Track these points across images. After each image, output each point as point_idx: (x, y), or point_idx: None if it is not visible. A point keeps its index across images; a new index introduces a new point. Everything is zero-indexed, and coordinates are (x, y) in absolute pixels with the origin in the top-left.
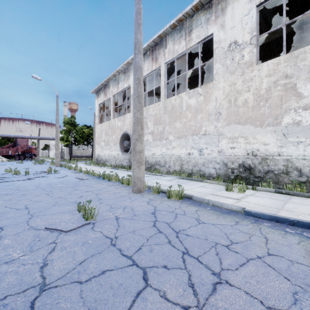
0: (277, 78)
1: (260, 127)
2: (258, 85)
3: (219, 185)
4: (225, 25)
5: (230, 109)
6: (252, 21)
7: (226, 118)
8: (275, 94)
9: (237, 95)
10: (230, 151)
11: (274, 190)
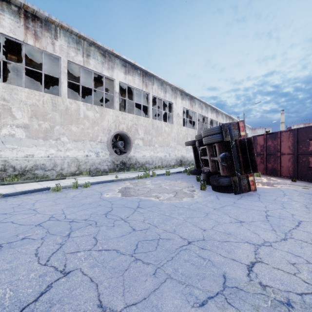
0: None
1: None
2: None
3: None
4: None
5: None
6: None
7: None
8: None
9: None
10: None
11: None
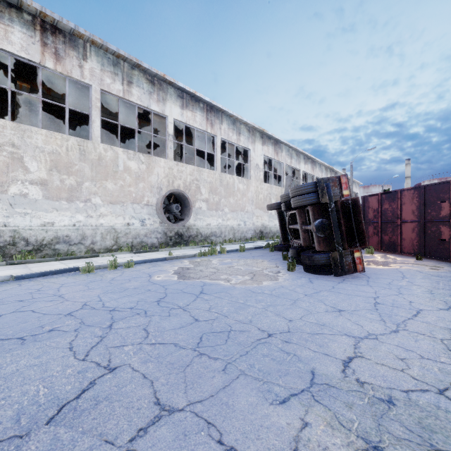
0: (3, 142)
1: None
2: None
3: None
4: None
5: None
6: None
7: None
8: (1, 158)
9: None
10: None
11: (5, 263)
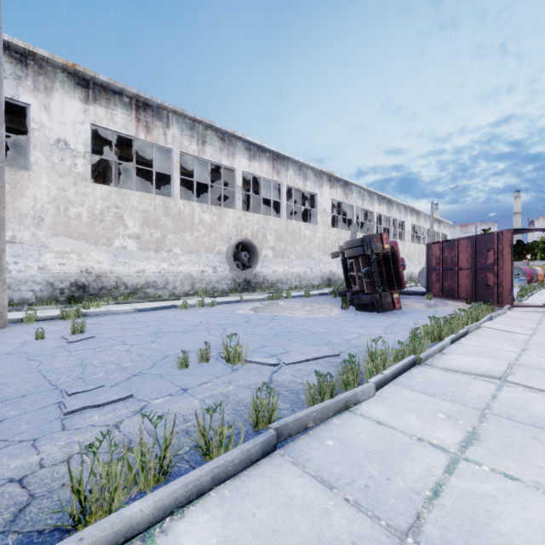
0: (110, 205)
1: (95, 245)
2: (93, 204)
3: (57, 309)
4: (52, 112)
5: (59, 218)
6: (86, 135)
7: (54, 228)
8: (108, 218)
9: (68, 205)
10: (59, 268)
11: (114, 303)
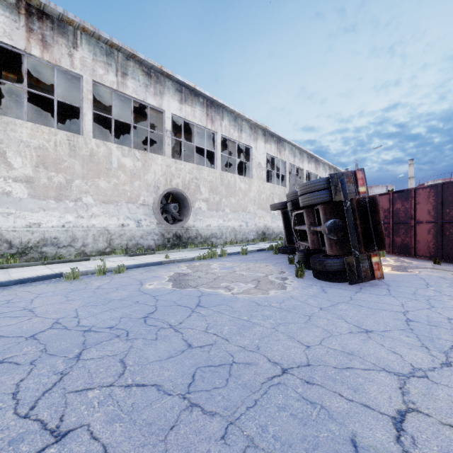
0: None
1: None
2: None
3: None
4: None
5: None
6: None
7: None
8: None
9: None
10: None
11: None
